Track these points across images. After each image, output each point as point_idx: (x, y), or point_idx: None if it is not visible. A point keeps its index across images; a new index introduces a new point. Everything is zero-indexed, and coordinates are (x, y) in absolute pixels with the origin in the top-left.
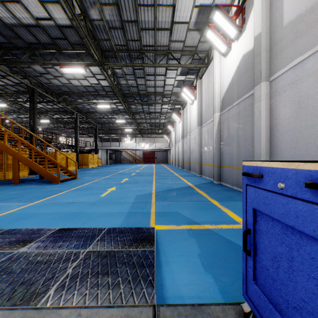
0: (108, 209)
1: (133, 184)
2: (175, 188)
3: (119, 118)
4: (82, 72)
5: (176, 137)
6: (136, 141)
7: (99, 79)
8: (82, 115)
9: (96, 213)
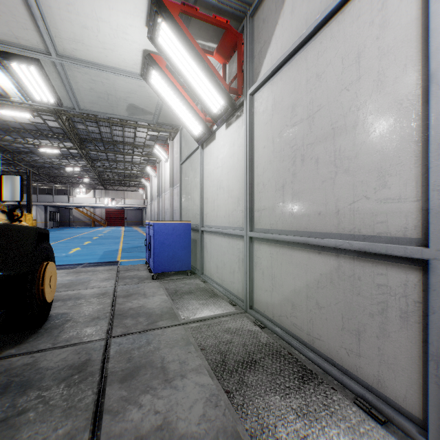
0: (82, 258)
1: (99, 245)
2: (141, 245)
3: (72, 164)
4: (27, 117)
5: (152, 194)
6: (95, 195)
7: (46, 119)
8: (7, 156)
9: (74, 260)
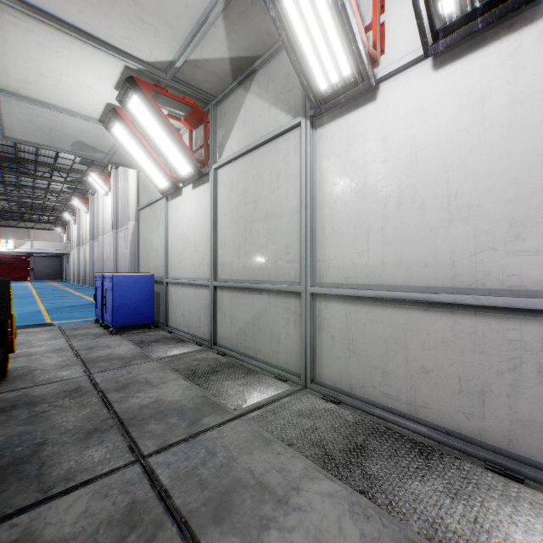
0: None
1: None
2: (74, 305)
3: None
4: None
5: (80, 235)
6: None
7: None
8: None
9: None
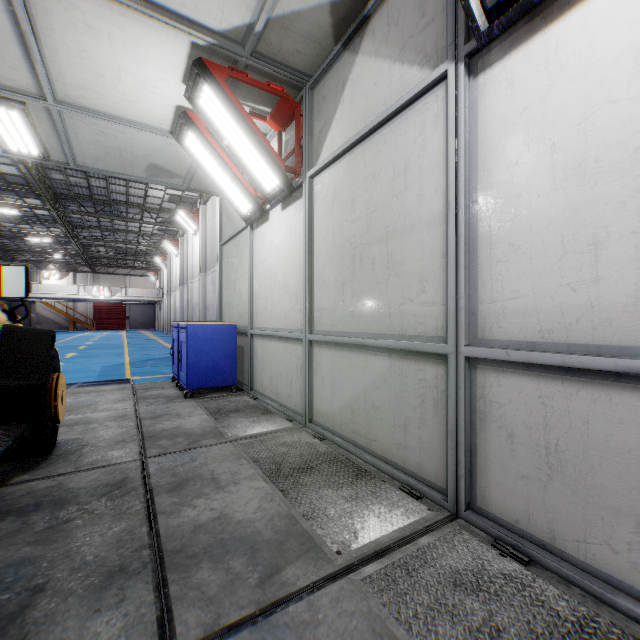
0: (71, 376)
1: (91, 358)
2: (159, 357)
3: (38, 233)
4: None
5: (171, 281)
6: (76, 281)
7: None
8: None
9: None
